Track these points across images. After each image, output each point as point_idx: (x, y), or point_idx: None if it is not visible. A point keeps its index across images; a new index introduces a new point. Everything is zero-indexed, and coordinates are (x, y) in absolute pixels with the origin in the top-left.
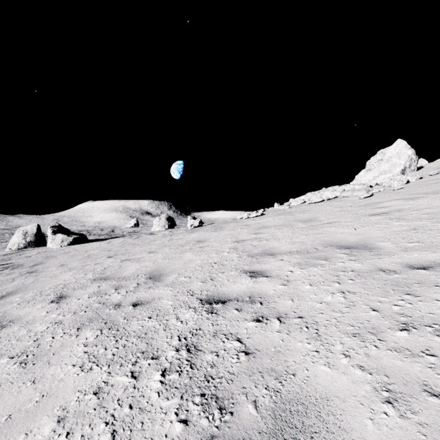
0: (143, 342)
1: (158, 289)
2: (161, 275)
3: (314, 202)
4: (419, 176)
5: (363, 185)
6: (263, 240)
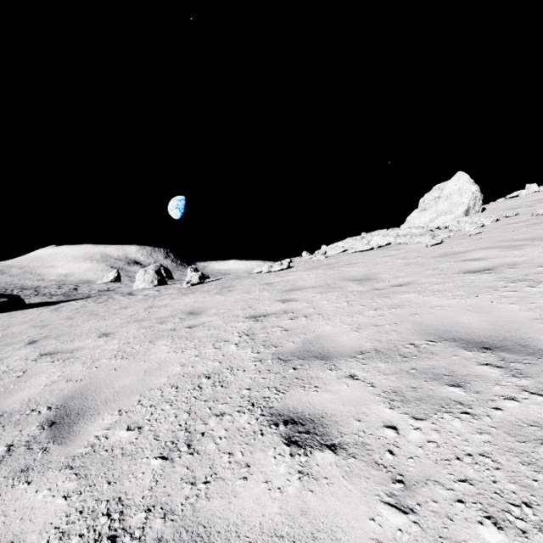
0: None
1: (40, 481)
2: (81, 413)
3: (360, 250)
4: (496, 217)
5: (422, 228)
6: (300, 318)
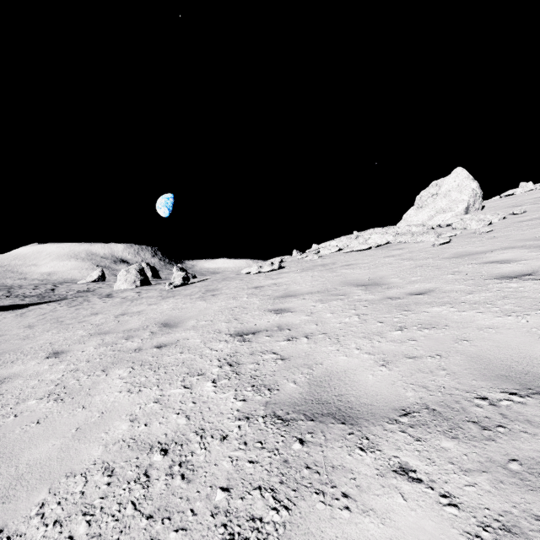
0: None
1: None
2: None
3: (357, 250)
4: (504, 214)
5: (423, 226)
6: (300, 338)
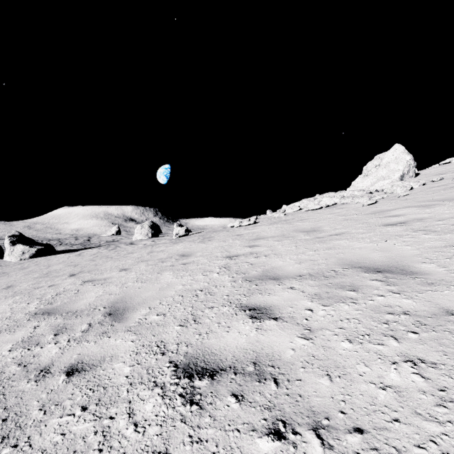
0: None
1: (115, 336)
2: (125, 309)
3: (312, 209)
4: (423, 182)
5: (363, 191)
6: (262, 257)
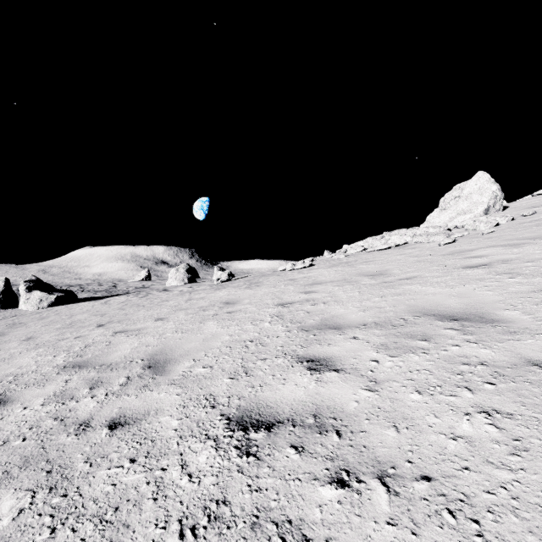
0: (105, 537)
1: (158, 390)
2: (166, 361)
3: (378, 249)
4: (511, 217)
5: (439, 228)
6: (320, 304)
